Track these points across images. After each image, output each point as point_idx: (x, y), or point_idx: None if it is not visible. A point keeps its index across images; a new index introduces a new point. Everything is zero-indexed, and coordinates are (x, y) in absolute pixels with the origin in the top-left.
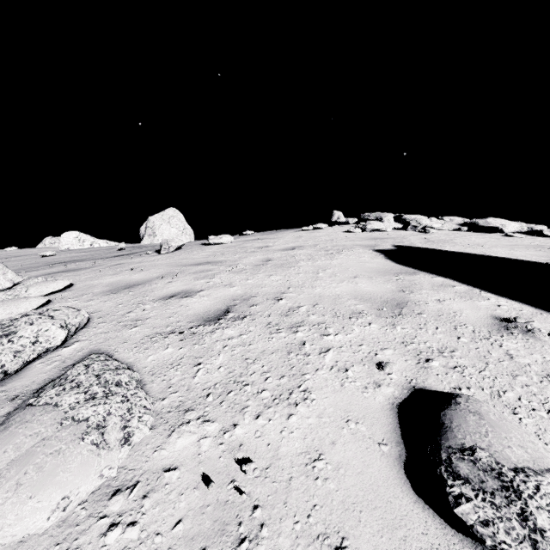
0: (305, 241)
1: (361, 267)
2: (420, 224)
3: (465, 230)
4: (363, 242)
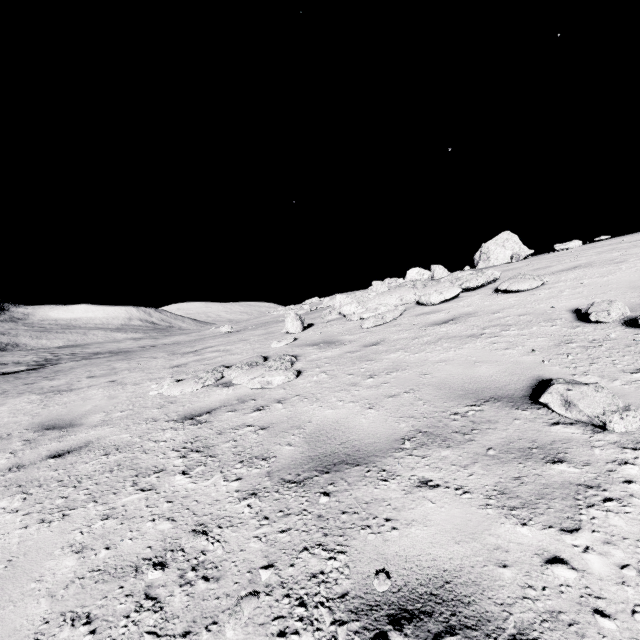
0: None
1: None
2: None
3: None
4: None
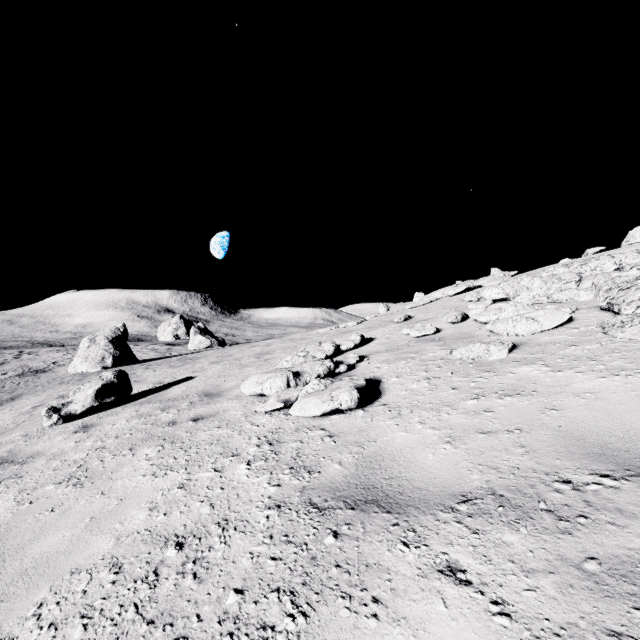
0: None
1: None
2: None
3: None
4: None
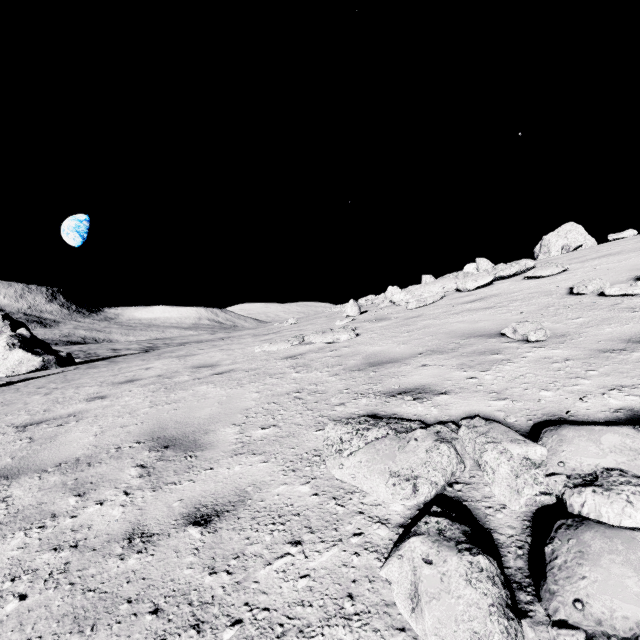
0: None
1: None
2: None
3: None
4: None
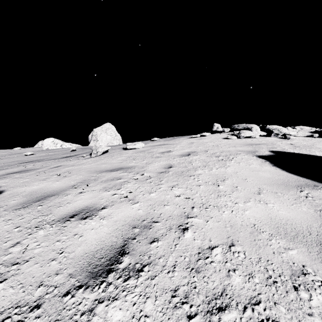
0: (197, 147)
1: (257, 177)
2: (281, 132)
3: (316, 136)
4: (244, 148)
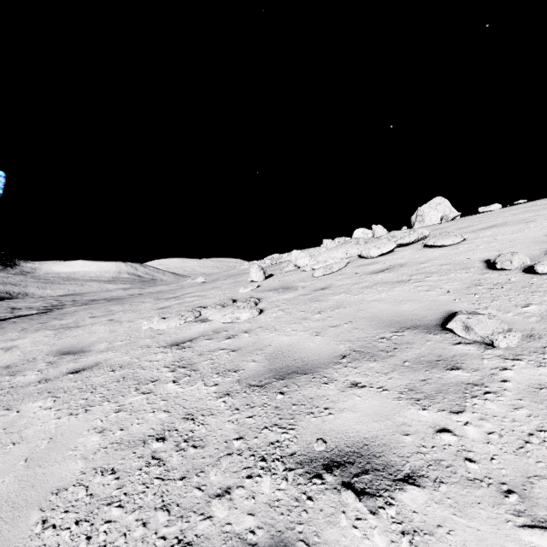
0: None
1: None
2: None
3: None
4: None
